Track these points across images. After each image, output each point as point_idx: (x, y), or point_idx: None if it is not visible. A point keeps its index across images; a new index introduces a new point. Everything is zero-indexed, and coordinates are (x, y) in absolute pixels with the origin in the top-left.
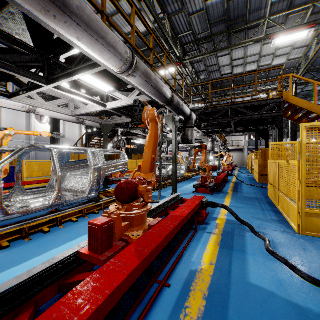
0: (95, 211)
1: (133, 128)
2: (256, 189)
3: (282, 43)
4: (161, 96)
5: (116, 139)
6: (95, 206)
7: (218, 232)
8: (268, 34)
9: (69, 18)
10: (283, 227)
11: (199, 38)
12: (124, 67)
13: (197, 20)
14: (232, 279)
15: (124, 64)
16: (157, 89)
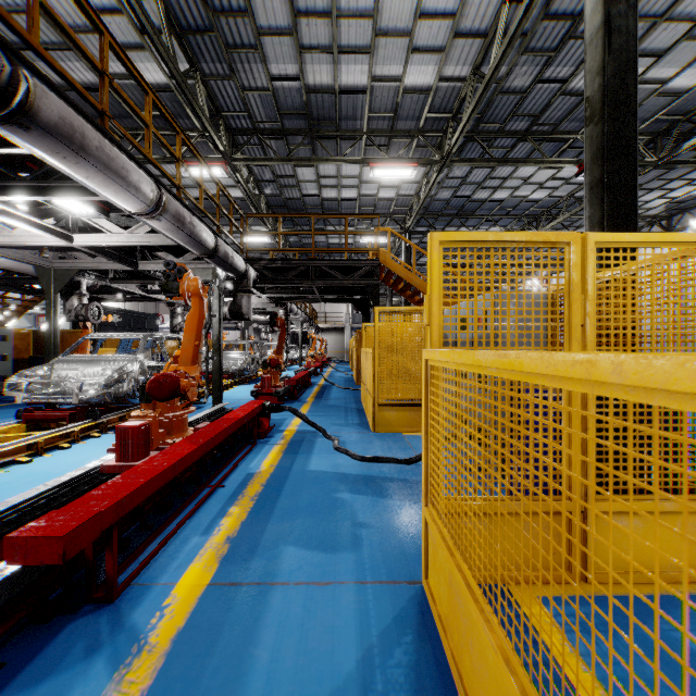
0: (63, 445)
1: (119, 280)
2: (349, 393)
3: (383, 176)
4: (198, 245)
5: (77, 302)
6: (59, 436)
7: (284, 442)
8: (366, 158)
9: (84, 159)
10: (361, 428)
11: (262, 127)
12: (146, 208)
13: (257, 99)
14: (292, 471)
15: (147, 206)
16: (193, 236)
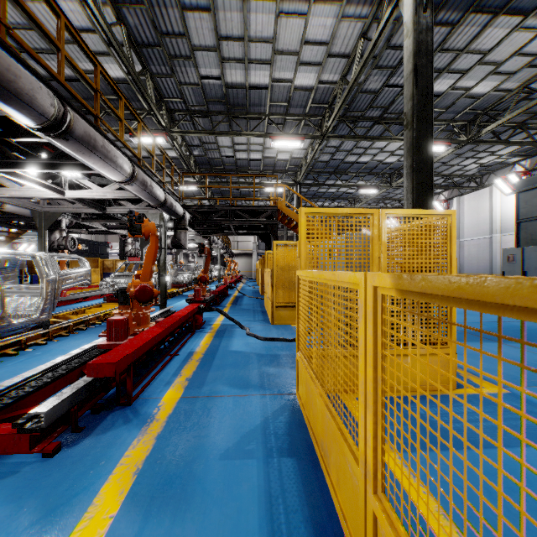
0: (64, 334)
1: (88, 219)
2: (256, 300)
3: (280, 146)
4: (154, 199)
5: (59, 235)
6: (60, 329)
7: (213, 331)
8: (268, 133)
9: (94, 154)
10: (264, 323)
11: (193, 109)
12: (125, 179)
13: (190, 91)
14: (220, 347)
15: (126, 177)
16: (152, 194)
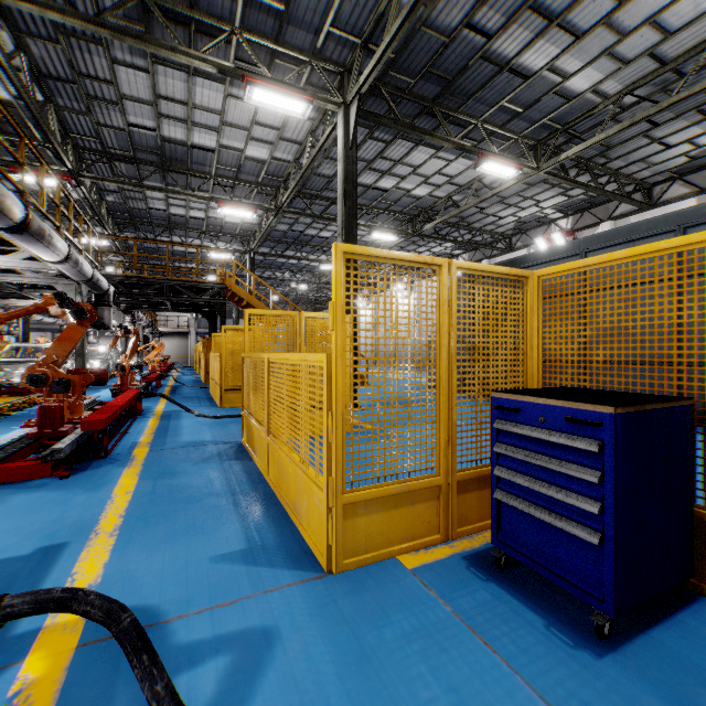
0: None
1: None
2: (200, 390)
3: (229, 213)
4: (82, 276)
5: None
6: None
7: (157, 416)
8: (215, 197)
9: (41, 242)
10: (212, 407)
11: (113, 152)
12: (60, 259)
13: (112, 133)
14: (171, 425)
15: (62, 258)
16: (82, 271)
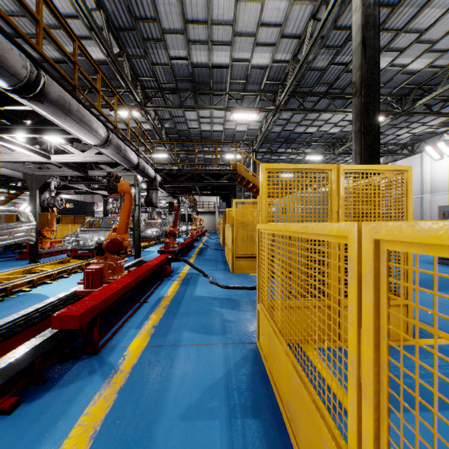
0: (48, 281)
1: (74, 181)
2: (218, 251)
3: (239, 118)
4: (128, 162)
5: (48, 195)
6: (45, 277)
7: (180, 279)
8: (229, 107)
9: (69, 117)
10: (225, 271)
11: (164, 87)
12: (100, 142)
13: (161, 70)
14: (186, 294)
15: (101, 141)
16: (126, 157)
